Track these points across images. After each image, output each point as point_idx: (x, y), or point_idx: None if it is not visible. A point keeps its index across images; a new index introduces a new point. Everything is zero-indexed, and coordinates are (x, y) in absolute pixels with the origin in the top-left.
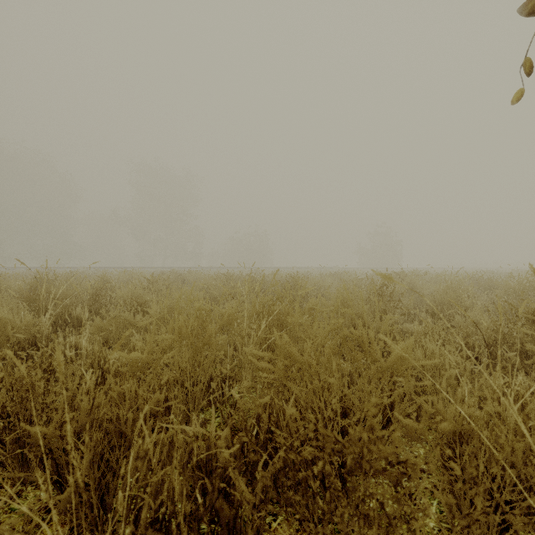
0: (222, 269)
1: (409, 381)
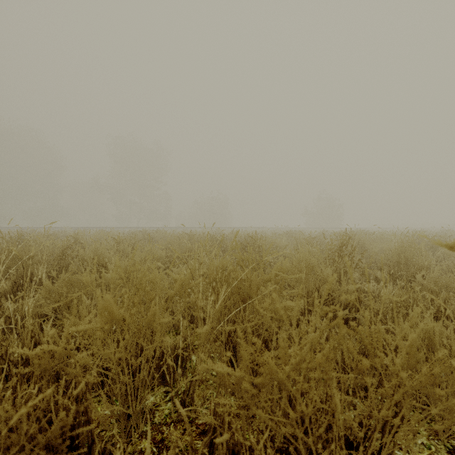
0: (188, 229)
1: (387, 356)
